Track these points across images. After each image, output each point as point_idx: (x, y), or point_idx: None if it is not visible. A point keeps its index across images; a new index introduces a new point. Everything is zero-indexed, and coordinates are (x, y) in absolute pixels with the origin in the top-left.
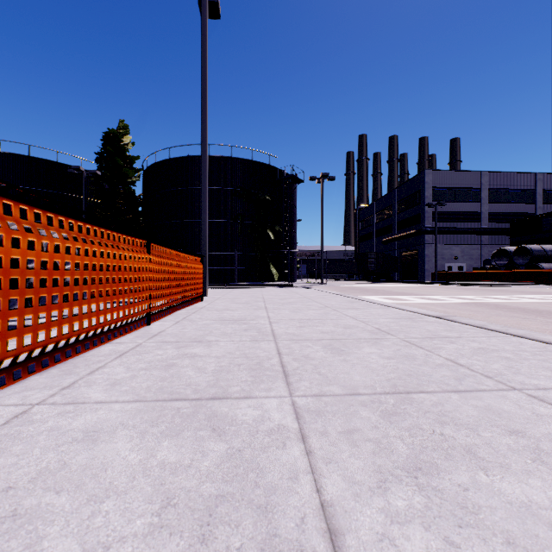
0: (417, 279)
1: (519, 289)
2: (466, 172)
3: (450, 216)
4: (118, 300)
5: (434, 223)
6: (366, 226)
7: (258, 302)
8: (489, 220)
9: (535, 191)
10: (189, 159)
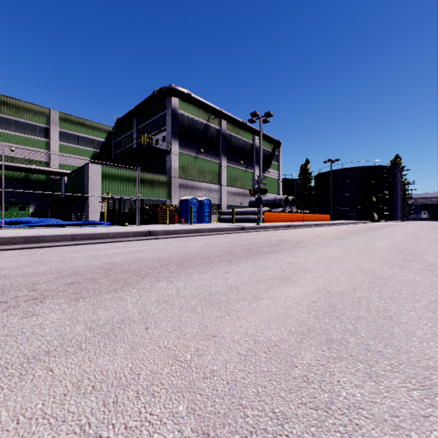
0: None
1: None
2: None
3: None
4: (320, 219)
5: None
6: None
7: None
8: None
9: None
10: (333, 171)
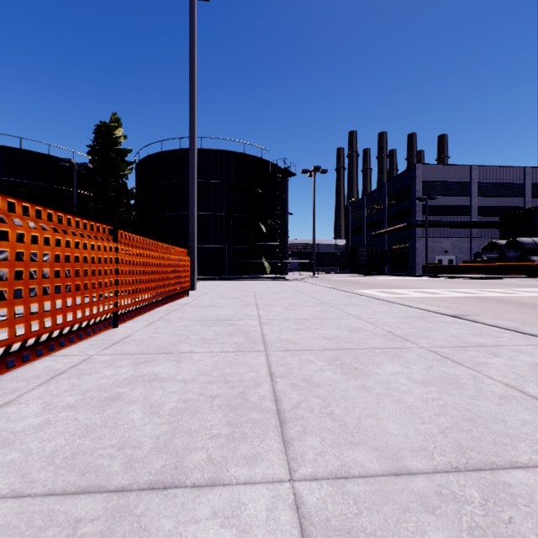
0: (408, 271)
1: (513, 282)
2: (456, 166)
3: (440, 209)
4: (64, 299)
5: (424, 217)
6: (357, 220)
7: (248, 297)
8: (479, 213)
9: (524, 185)
10: (181, 152)
